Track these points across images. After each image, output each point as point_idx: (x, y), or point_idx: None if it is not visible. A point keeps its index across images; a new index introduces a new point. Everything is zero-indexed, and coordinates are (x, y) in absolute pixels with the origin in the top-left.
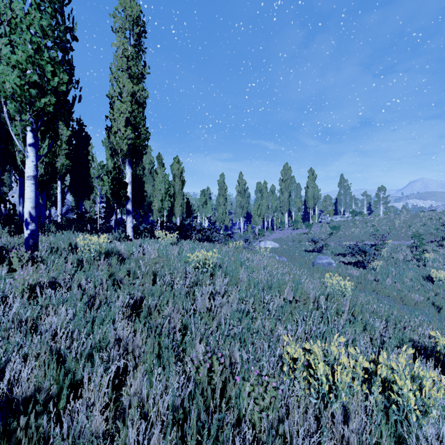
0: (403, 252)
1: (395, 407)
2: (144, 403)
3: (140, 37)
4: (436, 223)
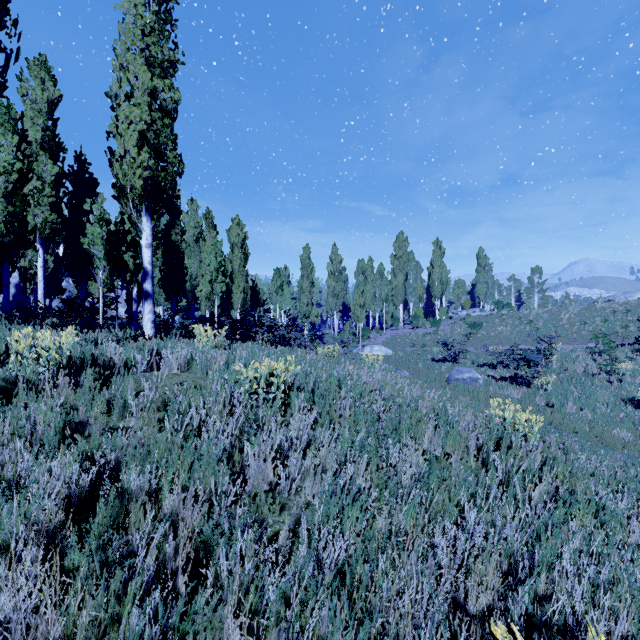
0: (582, 361)
1: None
2: None
3: (167, 2)
4: (622, 318)
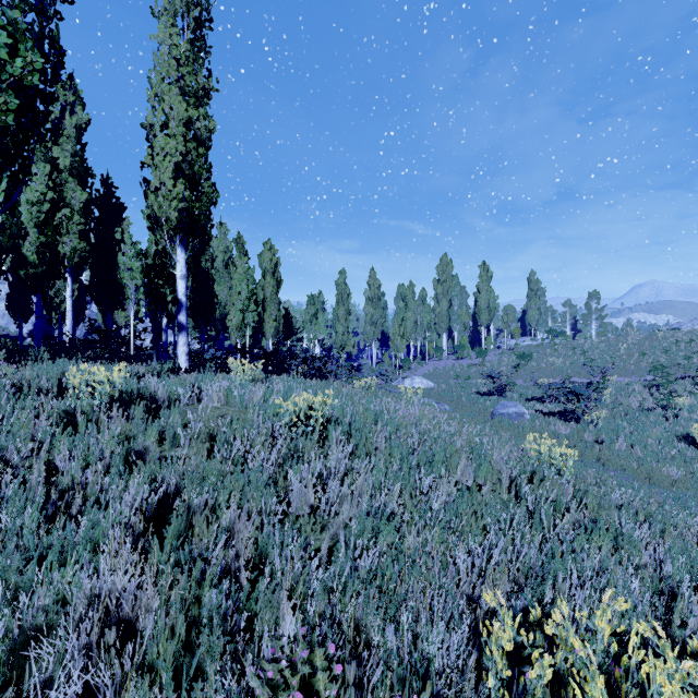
0: (638, 395)
1: None
2: None
3: (201, 28)
4: (685, 349)
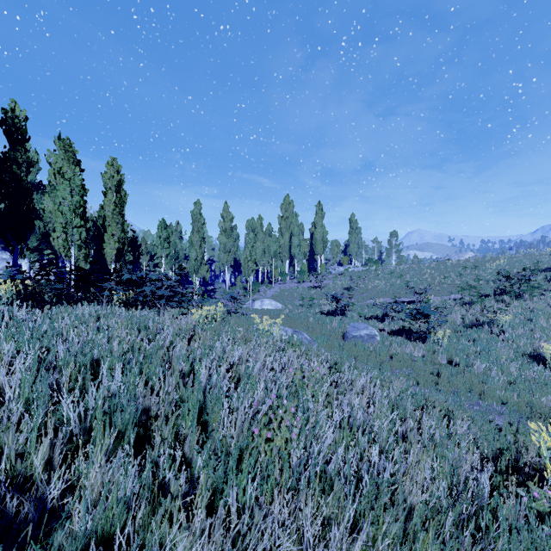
0: (458, 312)
1: None
2: None
3: None
4: (471, 273)
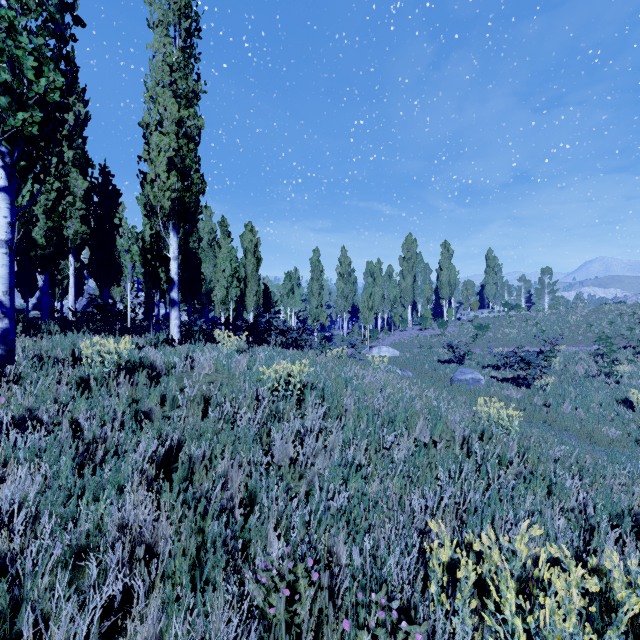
0: (584, 363)
1: None
2: None
3: (191, 37)
4: (628, 320)
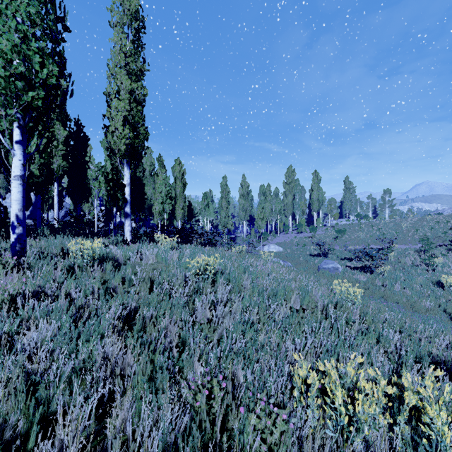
0: (411, 257)
1: (426, 442)
2: (130, 443)
3: (138, 33)
4: (444, 227)
